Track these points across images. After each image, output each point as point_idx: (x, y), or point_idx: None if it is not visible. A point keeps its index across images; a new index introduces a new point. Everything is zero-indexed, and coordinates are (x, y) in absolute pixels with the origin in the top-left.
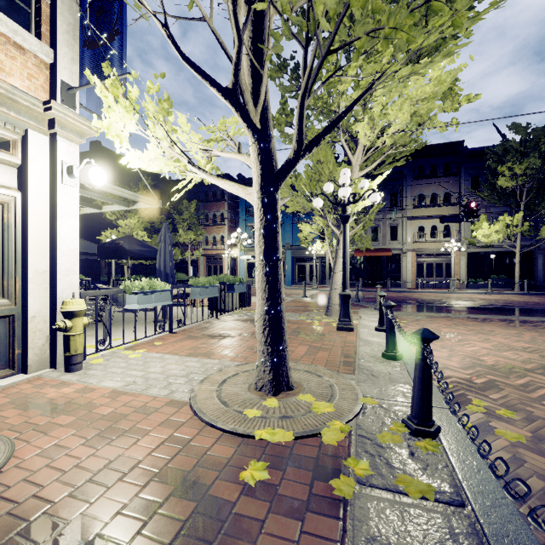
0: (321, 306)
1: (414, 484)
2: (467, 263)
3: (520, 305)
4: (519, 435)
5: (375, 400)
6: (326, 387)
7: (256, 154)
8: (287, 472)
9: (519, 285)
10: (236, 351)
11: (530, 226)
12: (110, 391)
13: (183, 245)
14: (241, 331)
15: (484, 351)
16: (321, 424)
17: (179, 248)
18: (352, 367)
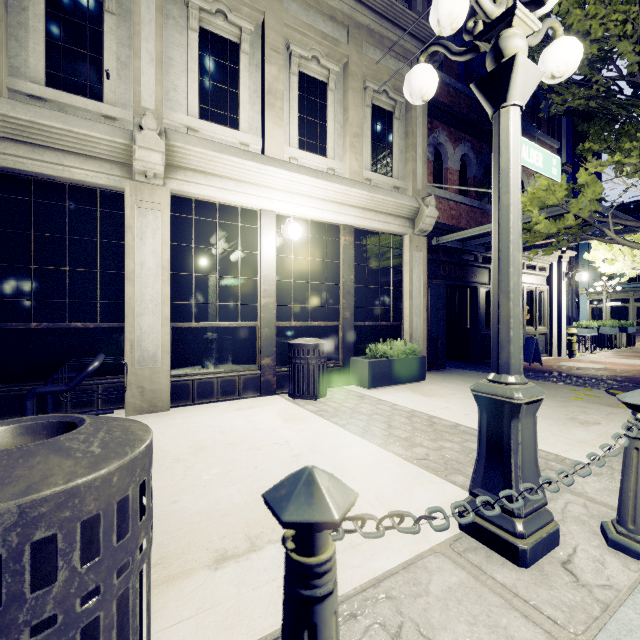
0: None
1: None
2: None
3: None
4: None
5: None
6: None
7: None
8: None
9: None
10: None
11: None
12: (605, 362)
13: None
14: None
15: None
16: None
17: None
18: None
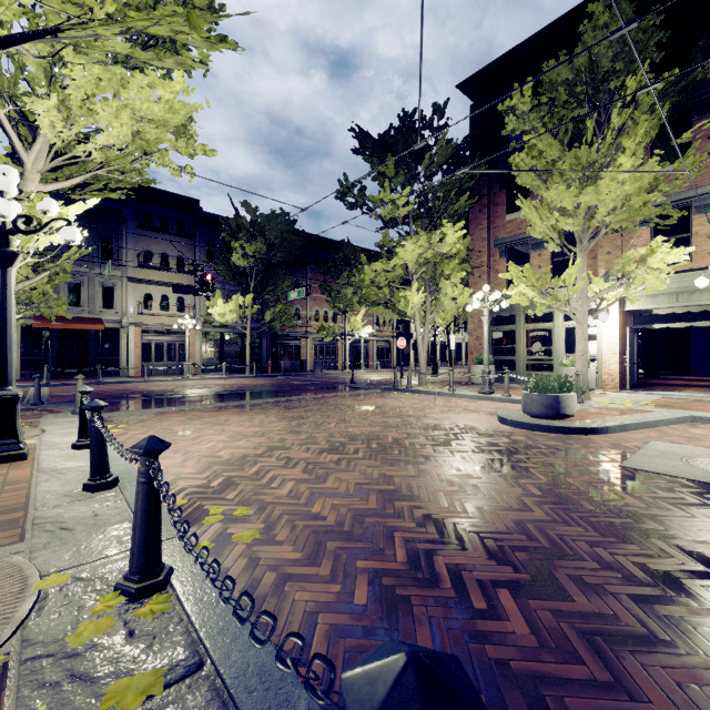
0: None
1: (133, 686)
2: (204, 344)
3: (251, 388)
4: (254, 531)
5: (68, 573)
6: None
7: None
8: None
9: (250, 368)
10: None
11: (258, 310)
12: None
13: None
14: None
15: (221, 445)
16: None
17: None
18: (18, 528)
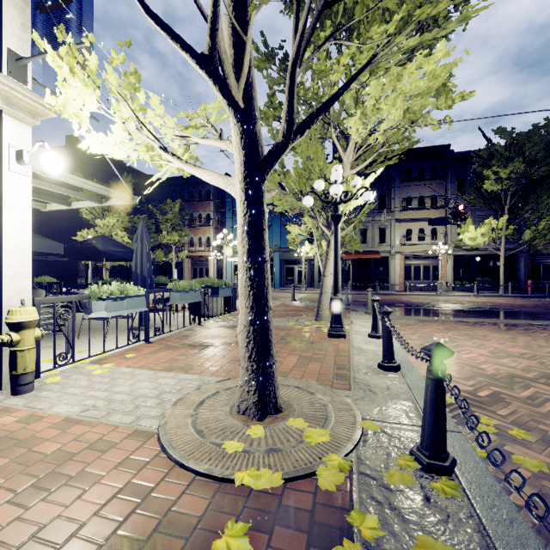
0: (310, 310)
1: (437, 549)
2: (454, 266)
3: (507, 307)
4: (539, 463)
5: (376, 423)
6: (320, 407)
7: (239, 138)
8: (274, 534)
9: (503, 288)
10: (218, 363)
11: (513, 230)
12: (62, 419)
13: (167, 247)
14: (225, 339)
15: (482, 358)
16: (316, 459)
17: (163, 249)
18: (346, 381)
